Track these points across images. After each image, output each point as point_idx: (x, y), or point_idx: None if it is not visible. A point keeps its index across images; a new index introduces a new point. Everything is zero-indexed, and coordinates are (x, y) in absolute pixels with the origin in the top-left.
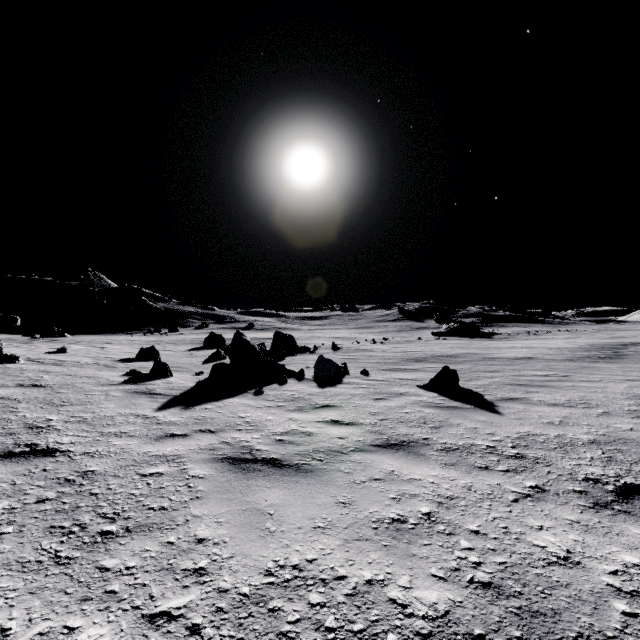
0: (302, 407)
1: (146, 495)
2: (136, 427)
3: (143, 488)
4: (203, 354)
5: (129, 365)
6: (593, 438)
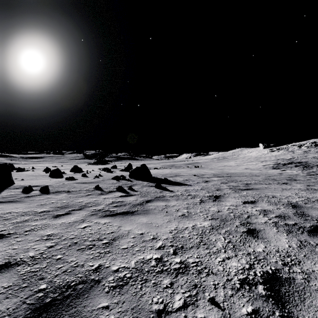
0: None
1: None
2: None
3: None
4: None
5: None
6: None
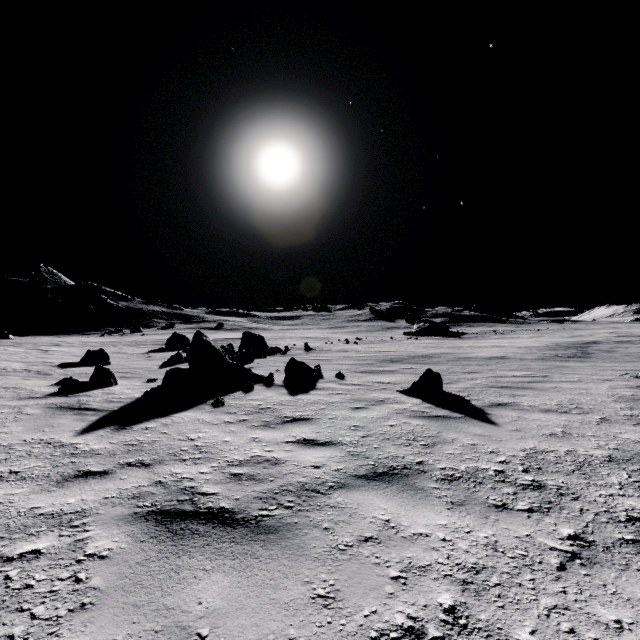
0: (269, 421)
1: None
2: (38, 462)
3: None
4: (163, 357)
5: (68, 371)
6: (608, 454)
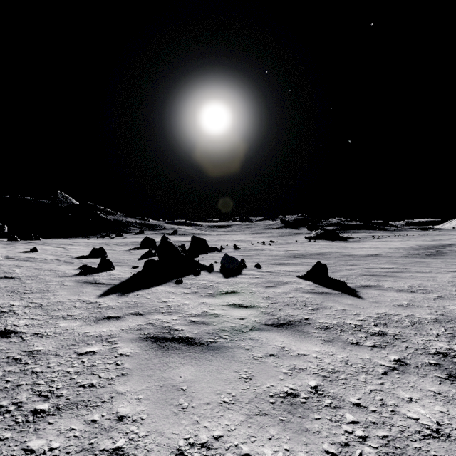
0: (211, 293)
1: (79, 373)
2: (80, 311)
3: (78, 366)
4: (139, 252)
5: (83, 261)
6: (435, 317)
